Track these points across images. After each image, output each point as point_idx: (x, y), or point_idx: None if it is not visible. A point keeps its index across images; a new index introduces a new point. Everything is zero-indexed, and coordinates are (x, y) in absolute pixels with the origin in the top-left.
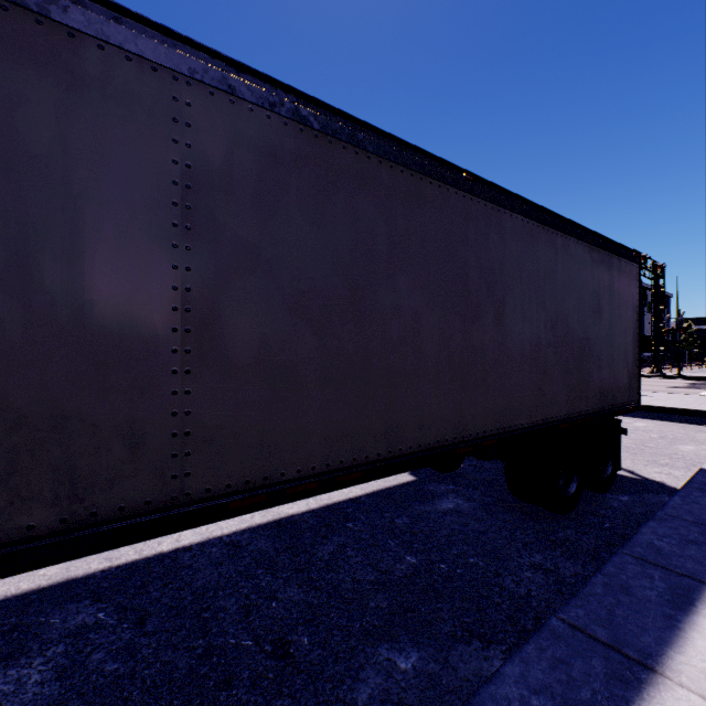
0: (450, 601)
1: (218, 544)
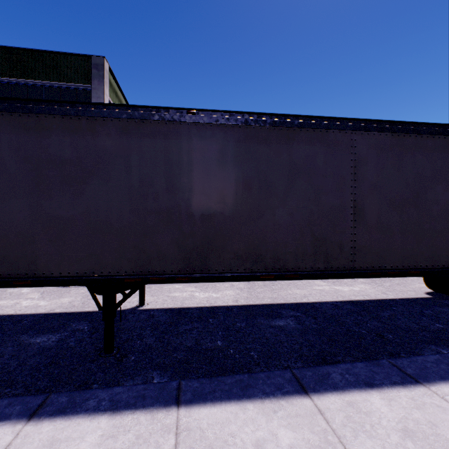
0: None
1: (328, 303)
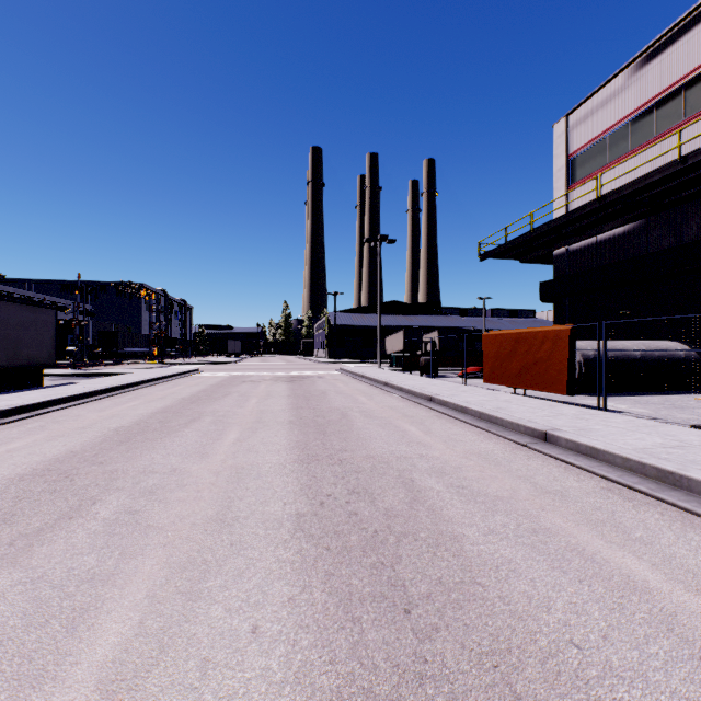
0: None
1: None
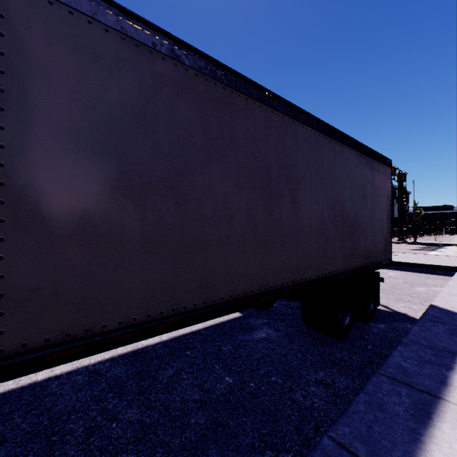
0: (253, 415)
1: (84, 372)
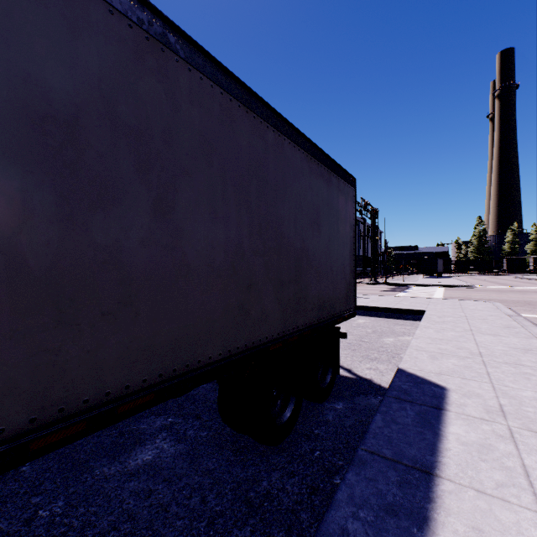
0: None
1: None
